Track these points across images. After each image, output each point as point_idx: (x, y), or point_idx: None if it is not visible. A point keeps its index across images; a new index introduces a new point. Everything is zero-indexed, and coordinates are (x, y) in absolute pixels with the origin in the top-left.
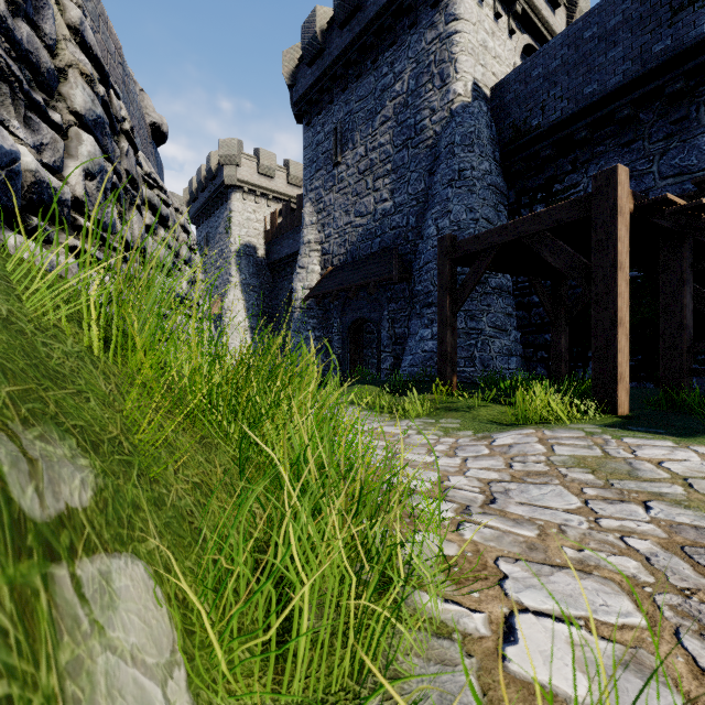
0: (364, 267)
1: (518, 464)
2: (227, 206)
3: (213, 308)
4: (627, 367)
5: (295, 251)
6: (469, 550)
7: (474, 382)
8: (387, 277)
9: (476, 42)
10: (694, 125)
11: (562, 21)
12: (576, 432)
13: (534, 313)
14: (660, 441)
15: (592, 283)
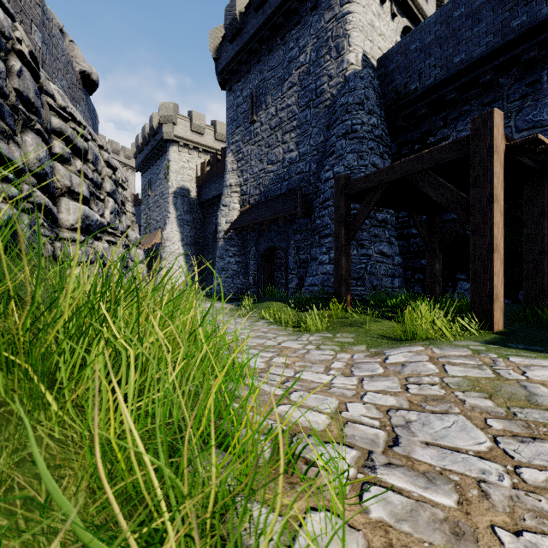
0: (274, 205)
1: (413, 386)
2: (166, 157)
3: (154, 239)
4: (501, 288)
5: (220, 193)
6: (379, 545)
7: (364, 299)
8: (293, 212)
9: (365, 21)
10: (545, 86)
11: (433, 9)
12: (463, 350)
13: (412, 242)
14: (545, 360)
15: (470, 214)
